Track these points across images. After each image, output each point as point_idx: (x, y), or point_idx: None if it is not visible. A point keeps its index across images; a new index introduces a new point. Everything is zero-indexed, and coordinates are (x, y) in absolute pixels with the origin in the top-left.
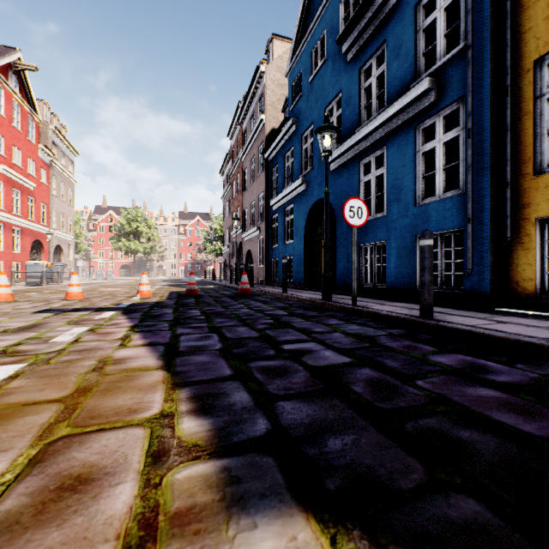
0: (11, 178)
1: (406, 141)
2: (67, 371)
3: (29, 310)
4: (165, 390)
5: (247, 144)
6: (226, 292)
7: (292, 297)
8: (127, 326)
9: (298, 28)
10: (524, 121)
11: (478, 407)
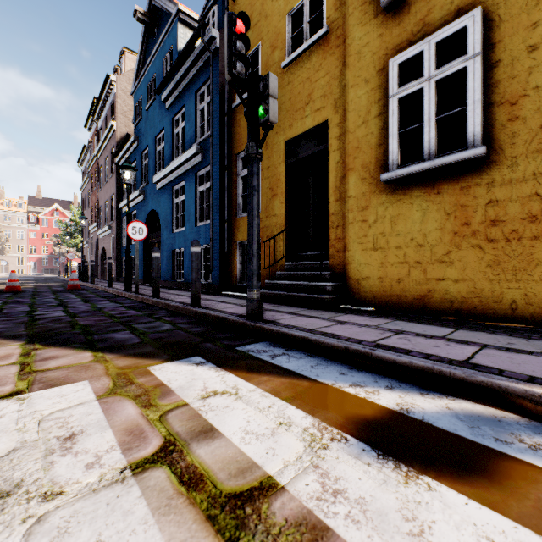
0: None
1: (192, 181)
2: None
3: None
4: None
5: (101, 143)
6: (59, 288)
7: (110, 290)
8: None
9: (139, 59)
10: (233, 187)
11: (84, 321)
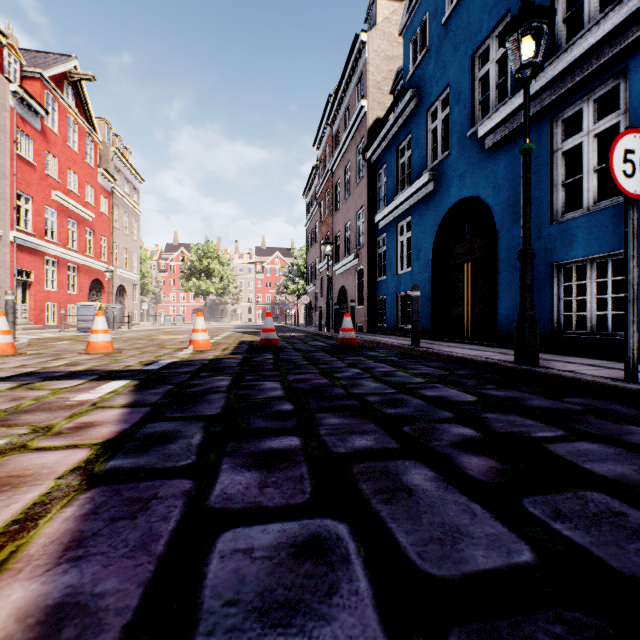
0: (66, 207)
1: None
2: None
3: None
4: None
5: (340, 147)
6: (316, 342)
7: (435, 353)
8: (96, 440)
9: None
10: None
11: None
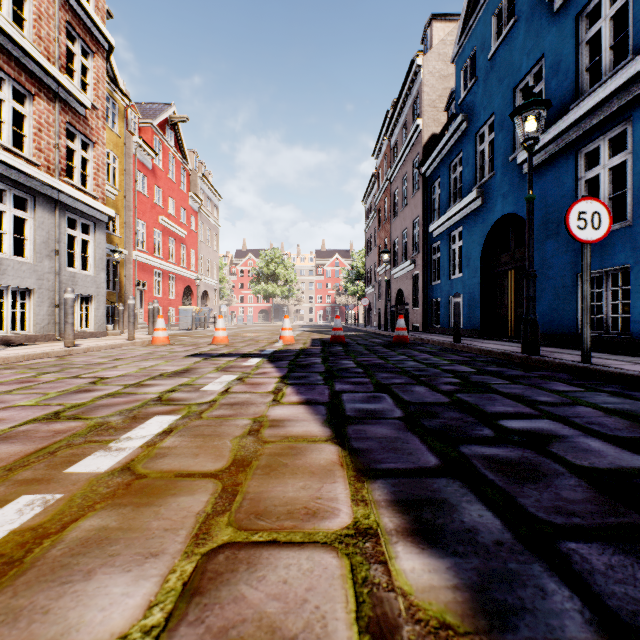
0: (168, 228)
1: None
2: (220, 431)
3: (182, 353)
4: (347, 480)
5: (397, 160)
6: (375, 339)
7: (469, 348)
8: (276, 376)
9: None
10: None
11: None
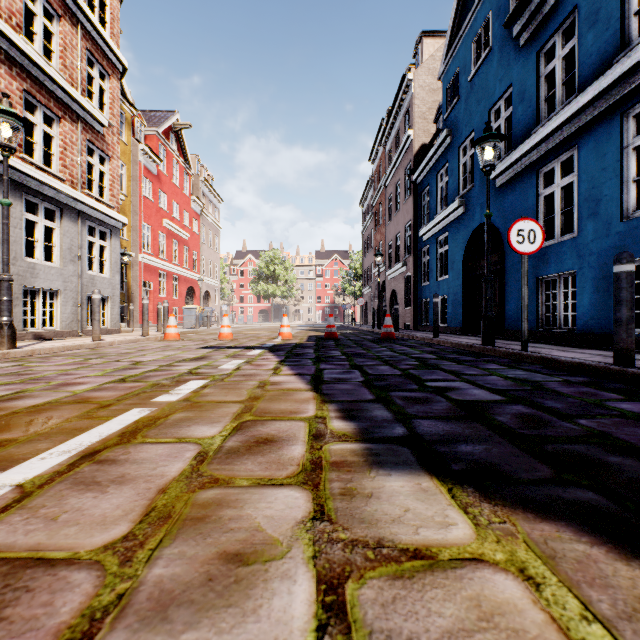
0: (171, 231)
1: (606, 135)
2: (238, 387)
3: (194, 346)
4: (316, 403)
5: (391, 167)
6: (366, 336)
7: (444, 341)
8: (275, 361)
9: (453, 19)
10: None
11: None
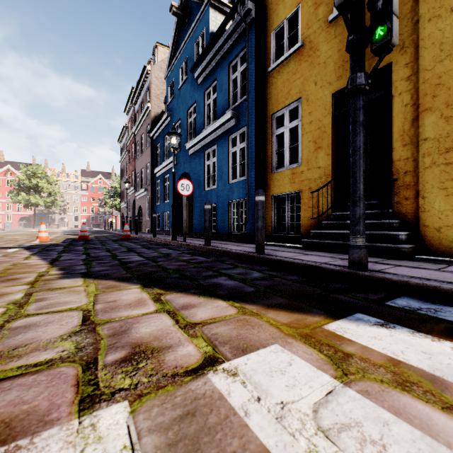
0: None
1: (224, 144)
2: None
3: None
4: (47, 268)
5: (138, 123)
6: (114, 238)
7: (156, 239)
8: (28, 254)
9: (172, 48)
10: (268, 145)
11: (168, 265)
